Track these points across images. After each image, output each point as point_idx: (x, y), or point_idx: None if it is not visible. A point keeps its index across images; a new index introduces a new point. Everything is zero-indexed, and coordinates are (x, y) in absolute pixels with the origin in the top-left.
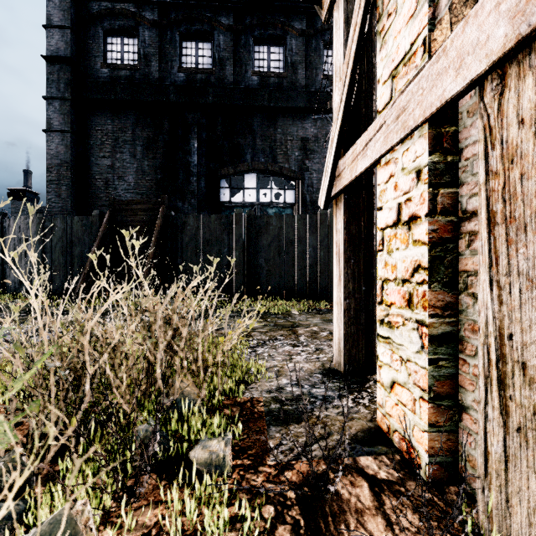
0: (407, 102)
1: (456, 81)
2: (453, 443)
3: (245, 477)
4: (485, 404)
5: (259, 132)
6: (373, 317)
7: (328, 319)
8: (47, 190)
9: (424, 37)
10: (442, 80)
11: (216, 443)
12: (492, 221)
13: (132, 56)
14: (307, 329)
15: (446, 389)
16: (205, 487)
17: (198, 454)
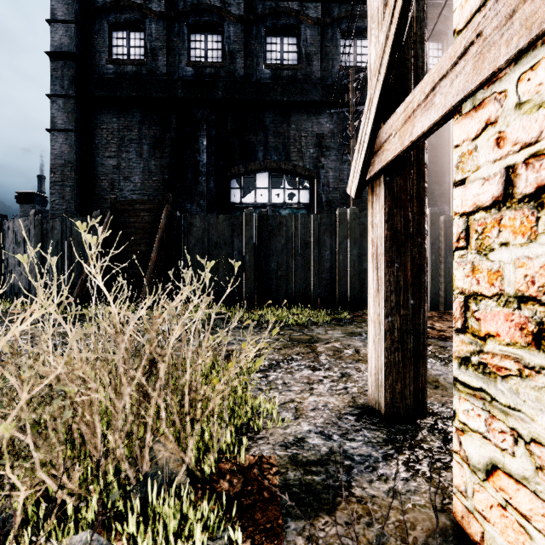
0: None
1: None
2: None
3: None
4: None
5: (271, 129)
6: (425, 341)
7: (351, 332)
8: (50, 192)
9: None
10: None
11: None
12: None
13: (139, 51)
14: (328, 345)
15: None
16: None
17: None
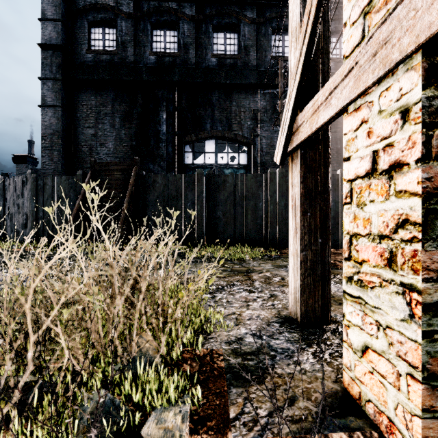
0: (390, 32)
1: None
2: None
3: None
4: None
5: (217, 105)
6: (329, 269)
7: (279, 265)
8: (42, 155)
9: None
10: None
11: (172, 417)
12: None
13: (112, 43)
14: (261, 275)
15: None
16: None
17: (151, 431)
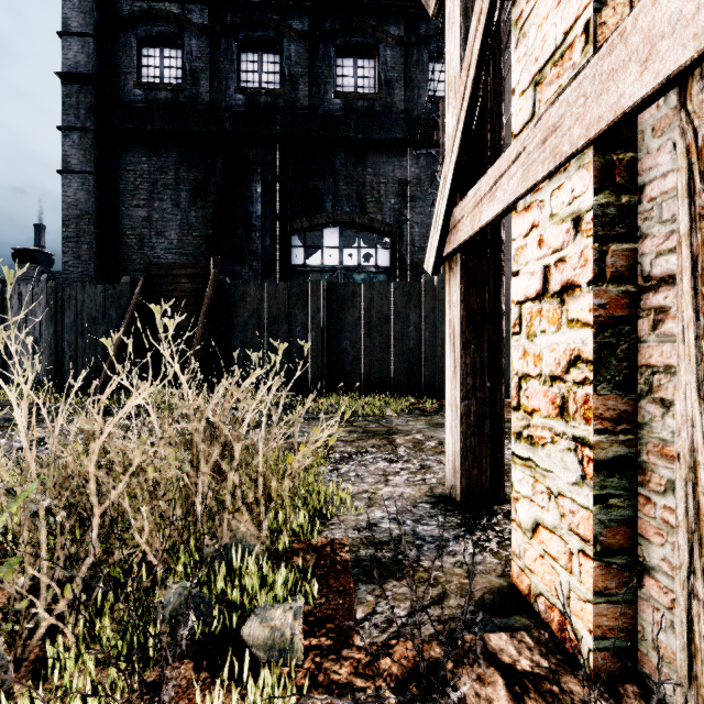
0: (560, 118)
1: (641, 80)
2: (630, 619)
3: (323, 667)
4: (689, 573)
5: (342, 173)
6: (502, 425)
7: (436, 423)
8: (62, 250)
9: (586, 20)
10: (618, 81)
11: (281, 614)
12: (703, 292)
13: (175, 73)
14: (408, 437)
15: (620, 539)
16: (264, 684)
17: (254, 631)
